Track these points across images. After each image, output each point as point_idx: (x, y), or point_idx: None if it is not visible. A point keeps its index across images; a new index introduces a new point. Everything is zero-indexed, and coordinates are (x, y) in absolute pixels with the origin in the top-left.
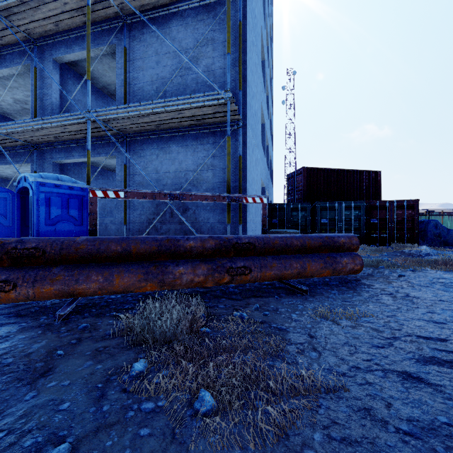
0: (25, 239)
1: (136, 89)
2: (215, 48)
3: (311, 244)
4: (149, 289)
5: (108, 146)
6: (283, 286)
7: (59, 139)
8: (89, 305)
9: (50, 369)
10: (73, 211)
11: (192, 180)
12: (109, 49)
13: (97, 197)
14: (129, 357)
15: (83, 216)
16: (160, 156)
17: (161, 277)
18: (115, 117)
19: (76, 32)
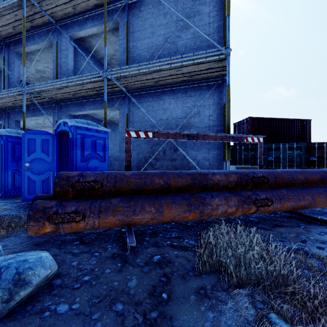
0: (84, 173)
1: (135, 55)
2: (201, 18)
3: (312, 178)
4: (190, 218)
5: (112, 100)
6: (289, 215)
7: (75, 95)
8: (138, 232)
9: (171, 321)
10: (99, 150)
11: (182, 125)
12: (112, 25)
13: (131, 137)
14: (246, 306)
15: (106, 154)
16: (154, 107)
17: (201, 208)
18: (125, 75)
19: (88, 13)
